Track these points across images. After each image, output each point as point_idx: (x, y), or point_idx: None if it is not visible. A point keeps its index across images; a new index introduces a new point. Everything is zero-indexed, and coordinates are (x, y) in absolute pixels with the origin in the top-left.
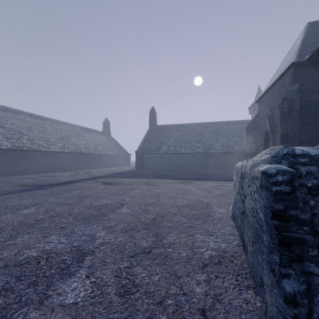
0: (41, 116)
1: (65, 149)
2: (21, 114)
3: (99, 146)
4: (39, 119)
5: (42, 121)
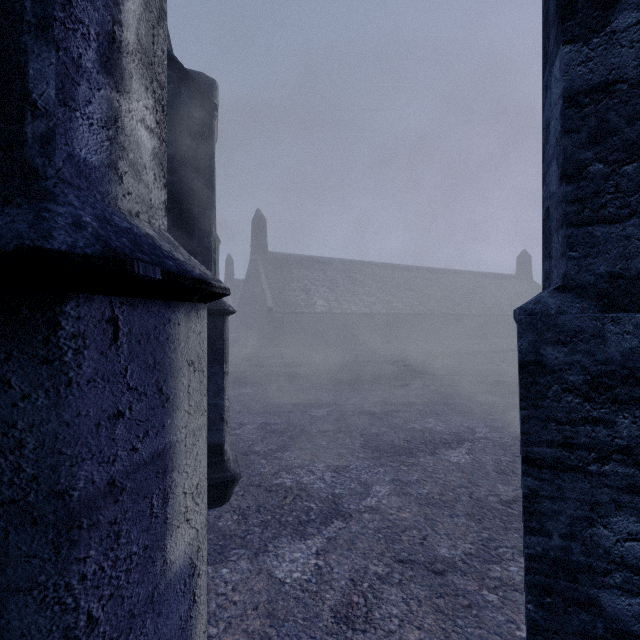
0: (436, 268)
1: (471, 310)
2: (420, 271)
3: (515, 302)
4: (435, 274)
5: (439, 275)
